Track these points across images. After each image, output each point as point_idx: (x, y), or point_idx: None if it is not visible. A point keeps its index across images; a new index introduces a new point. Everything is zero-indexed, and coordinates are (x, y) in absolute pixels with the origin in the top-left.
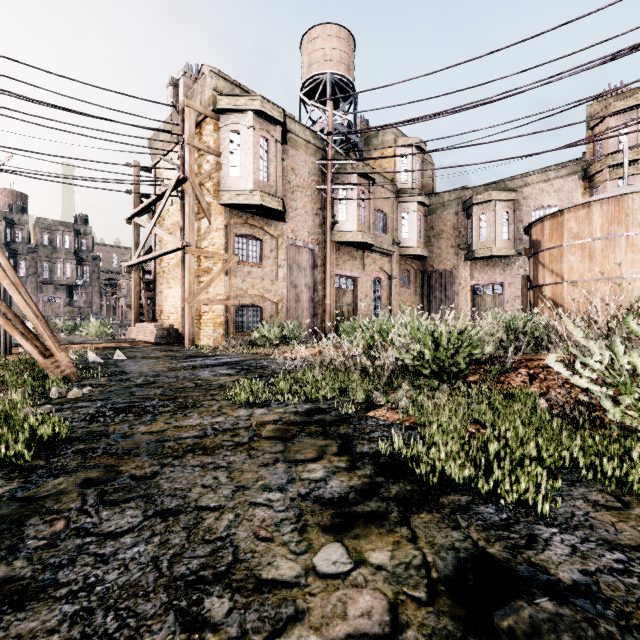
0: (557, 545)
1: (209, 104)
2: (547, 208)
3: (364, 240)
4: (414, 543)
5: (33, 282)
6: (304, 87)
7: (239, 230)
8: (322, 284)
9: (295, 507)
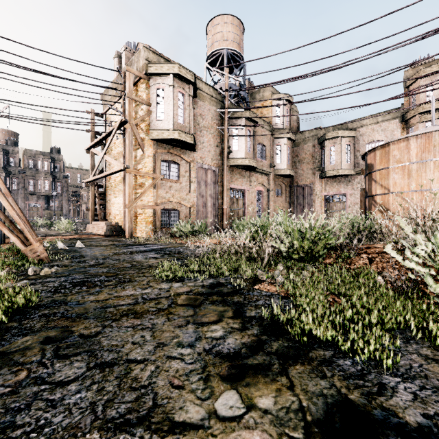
0: (402, 392)
1: (143, 69)
2: (377, 142)
3: (250, 164)
4: (292, 390)
5: (22, 193)
6: (209, 58)
7: (163, 157)
8: (221, 194)
9: (201, 360)
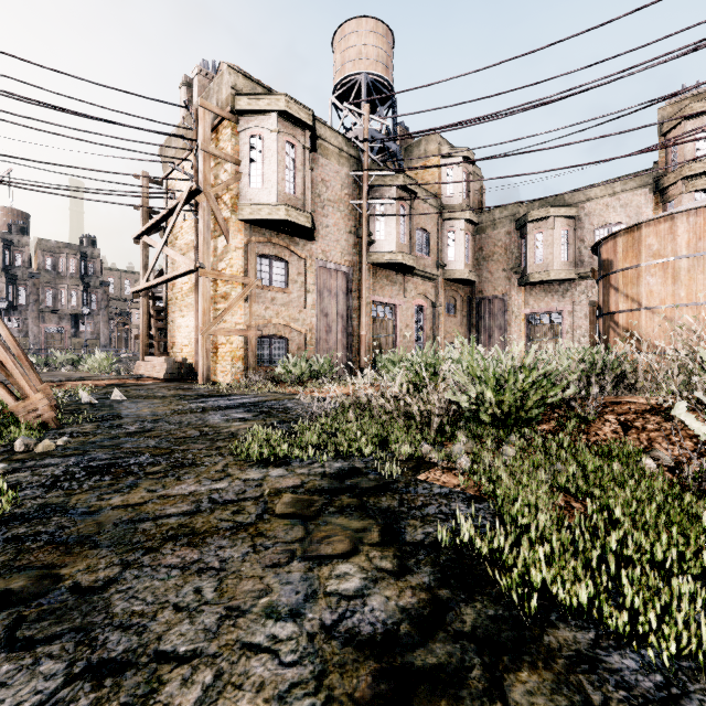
0: None
1: (227, 104)
2: (613, 226)
3: (405, 262)
4: None
5: (34, 311)
6: (336, 89)
7: (261, 250)
8: (357, 312)
9: (314, 655)
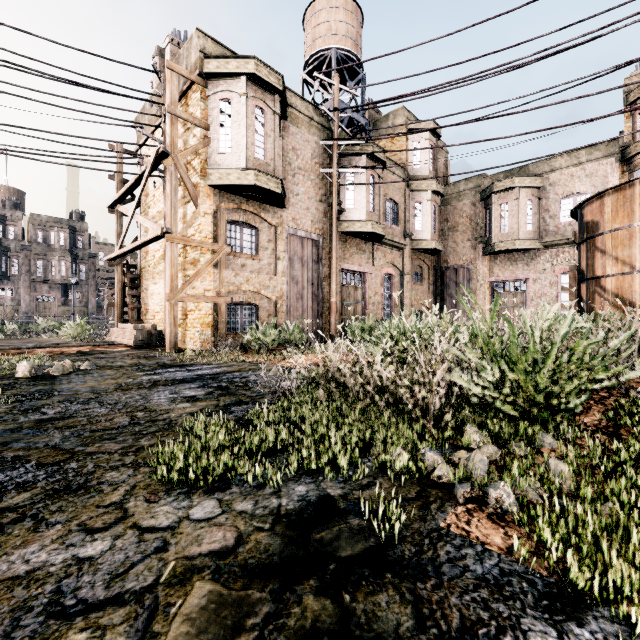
0: None
1: (195, 68)
2: (578, 195)
3: (374, 230)
4: None
5: (26, 281)
6: (307, 65)
7: (231, 216)
8: (327, 280)
9: None
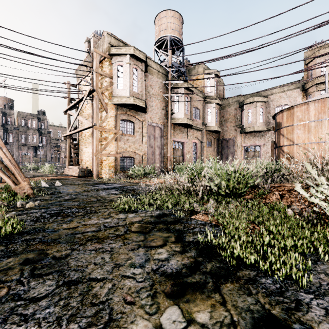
0: (315, 308)
1: (106, 51)
2: (283, 106)
3: (188, 122)
4: (224, 306)
5: (16, 145)
6: (156, 43)
7: (122, 117)
8: (166, 145)
9: (149, 279)
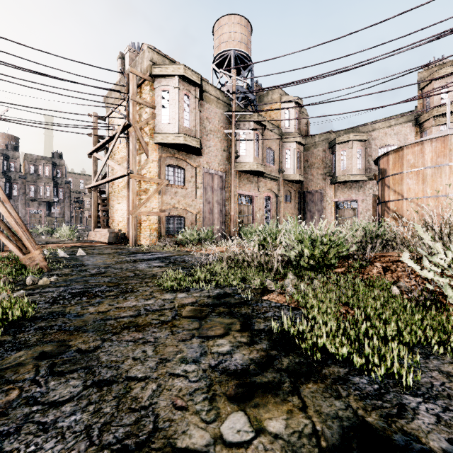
0: (423, 414)
1: (147, 71)
2: (389, 146)
3: (258, 169)
4: (304, 412)
5: (23, 199)
6: (215, 60)
7: (168, 162)
8: (228, 201)
9: (206, 378)
